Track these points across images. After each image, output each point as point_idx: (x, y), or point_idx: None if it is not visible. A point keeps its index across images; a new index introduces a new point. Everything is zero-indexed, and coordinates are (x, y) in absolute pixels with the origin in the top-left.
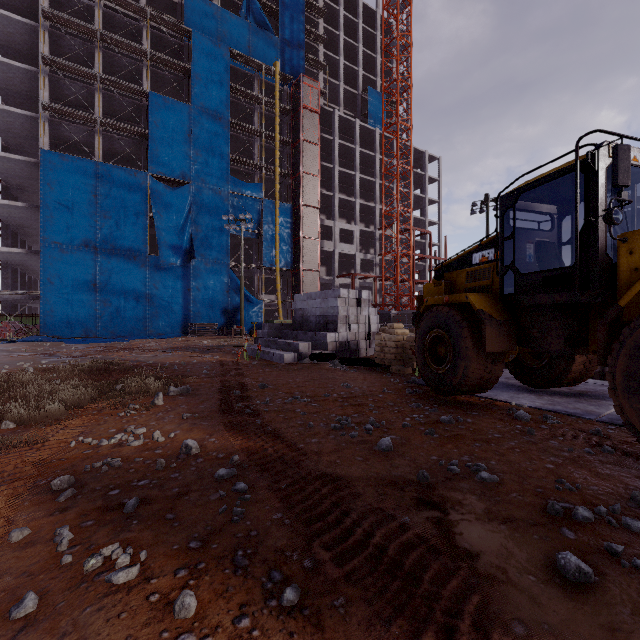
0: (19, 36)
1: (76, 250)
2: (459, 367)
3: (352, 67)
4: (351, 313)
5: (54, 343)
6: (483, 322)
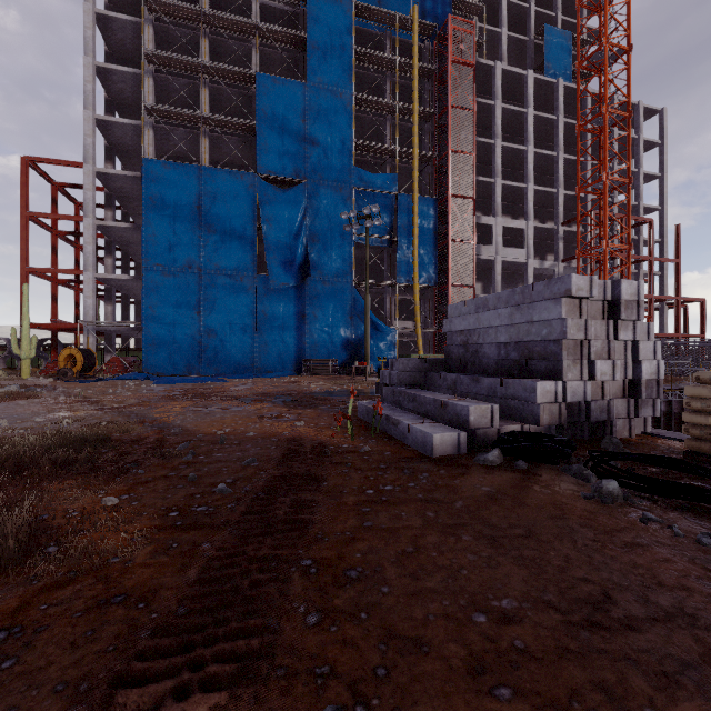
0: (129, 42)
1: (178, 272)
2: None
3: (519, 5)
4: (592, 335)
5: (142, 382)
6: None
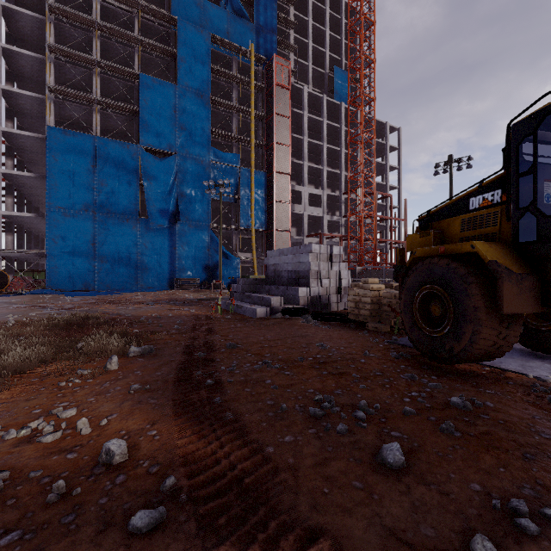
0: (30, 29)
1: (77, 214)
2: (464, 331)
3: (320, 49)
4: (322, 268)
5: (55, 296)
6: (499, 276)
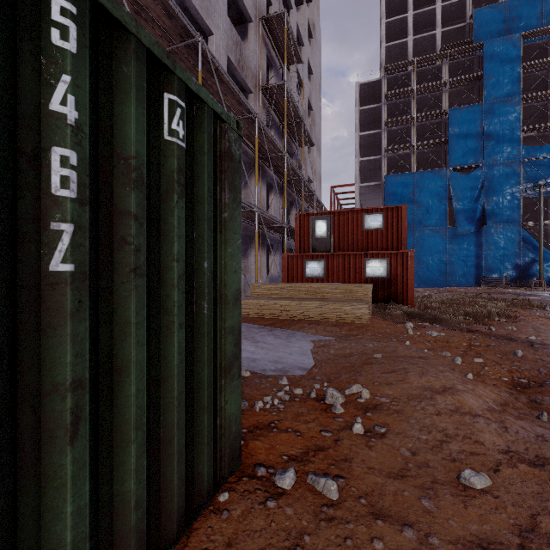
0: (370, 115)
1: None
2: None
3: None
4: None
5: None
6: None
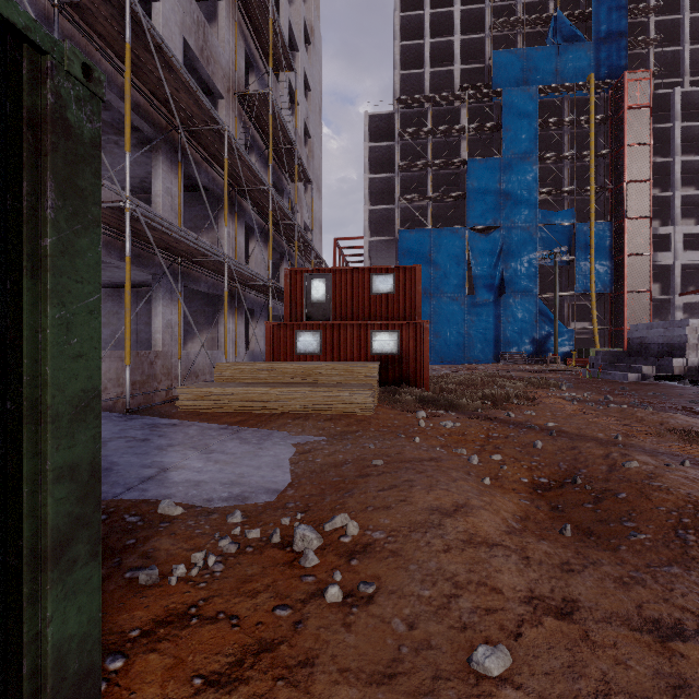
0: (382, 155)
1: None
2: None
3: None
4: None
5: None
6: None
